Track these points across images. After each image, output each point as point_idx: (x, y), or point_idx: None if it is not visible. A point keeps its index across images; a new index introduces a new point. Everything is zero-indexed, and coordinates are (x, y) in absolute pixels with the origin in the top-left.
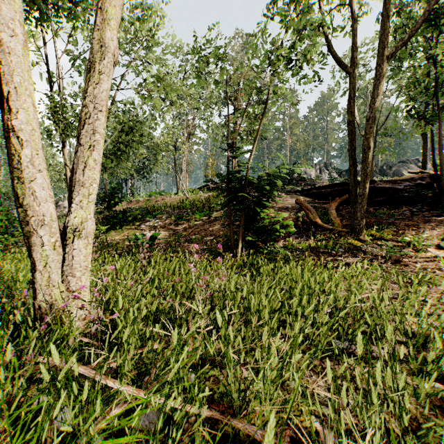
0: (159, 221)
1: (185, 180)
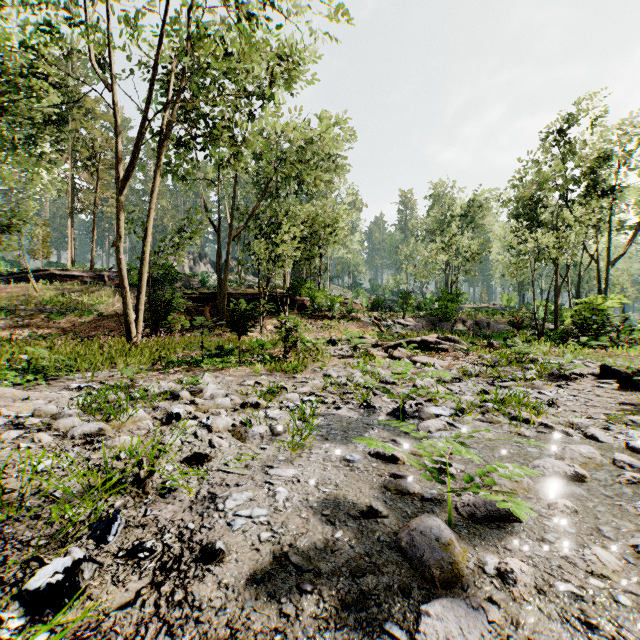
0: (22, 319)
1: None
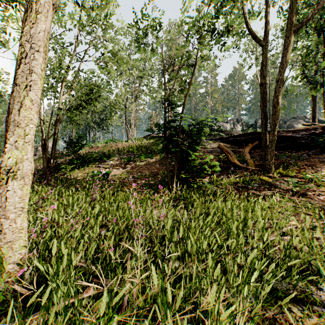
0: (112, 162)
1: (133, 131)
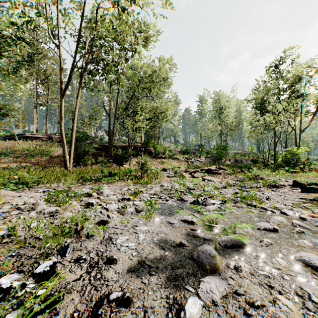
0: (12, 158)
1: None
